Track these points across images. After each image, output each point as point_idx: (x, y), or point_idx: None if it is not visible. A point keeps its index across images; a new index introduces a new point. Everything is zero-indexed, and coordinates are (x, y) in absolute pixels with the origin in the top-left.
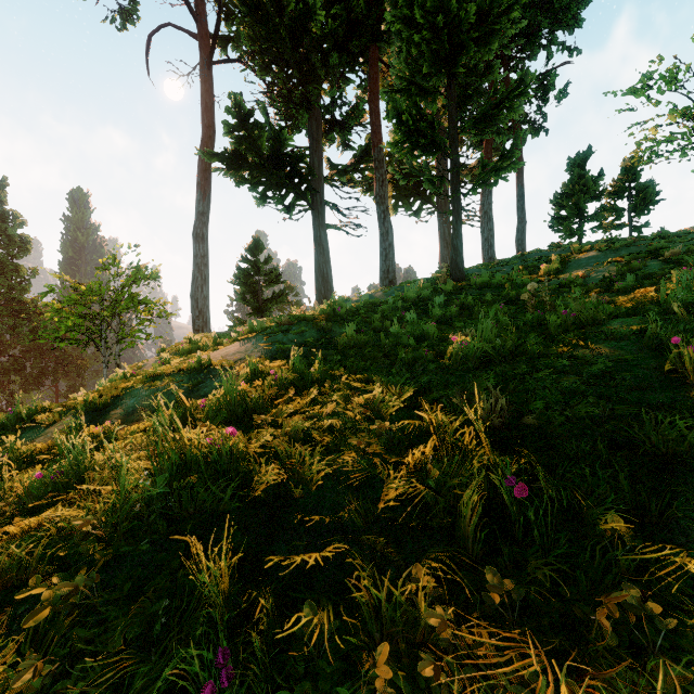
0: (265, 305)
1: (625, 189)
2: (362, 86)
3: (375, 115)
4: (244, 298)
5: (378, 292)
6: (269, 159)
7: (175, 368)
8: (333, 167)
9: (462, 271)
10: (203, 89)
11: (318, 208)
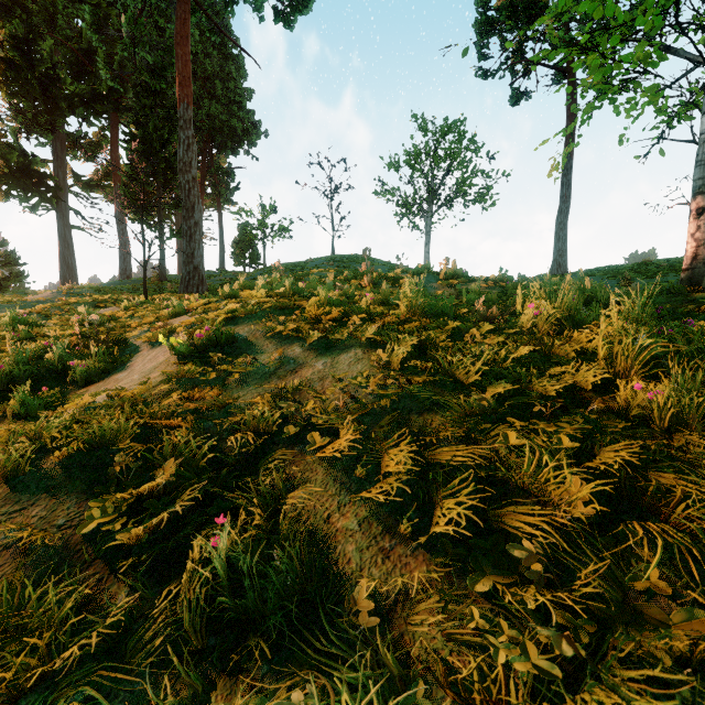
0: (1, 282)
1: (247, 249)
2: (105, 129)
3: (116, 162)
4: None
5: (117, 282)
6: (17, 169)
7: (18, 300)
8: (76, 177)
9: (165, 276)
10: None
11: (63, 212)
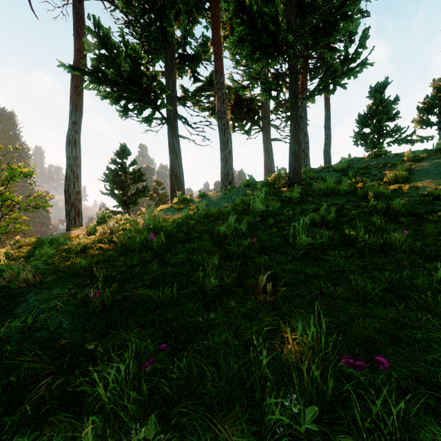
0: (130, 198)
1: (437, 105)
2: (207, 27)
3: (217, 46)
4: (113, 193)
5: (219, 193)
6: (128, 77)
7: None
8: (186, 92)
9: (300, 176)
10: (74, 18)
11: (172, 122)
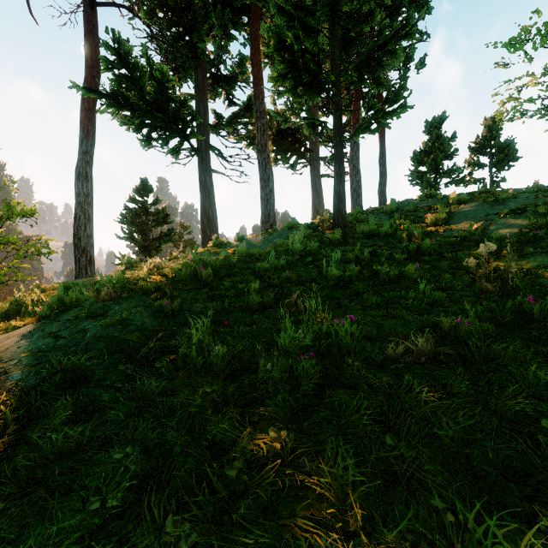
0: (153, 243)
1: (487, 146)
2: (245, 44)
3: (257, 68)
4: (132, 237)
5: (259, 236)
6: (152, 101)
7: None
8: (219, 119)
9: (345, 218)
10: (85, 28)
11: (203, 154)
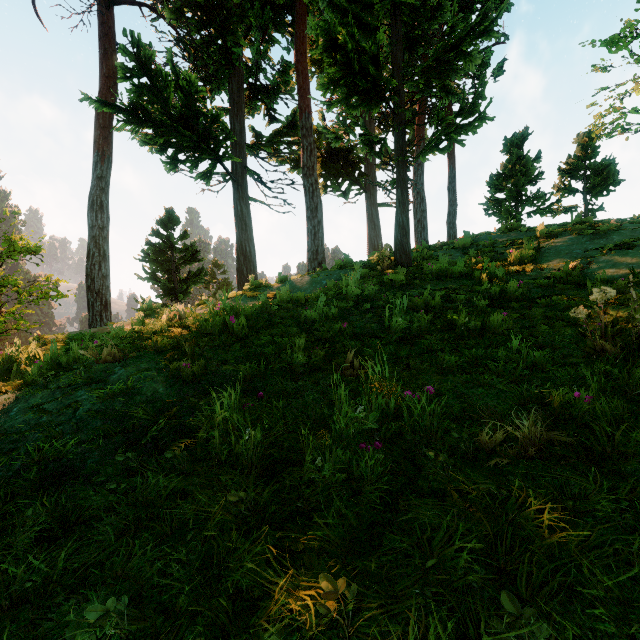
0: (180, 285)
1: (581, 167)
2: (289, 49)
3: (303, 77)
4: (155, 277)
5: (306, 277)
6: (178, 117)
7: None
8: (258, 137)
9: (409, 255)
10: (100, 31)
11: (239, 179)
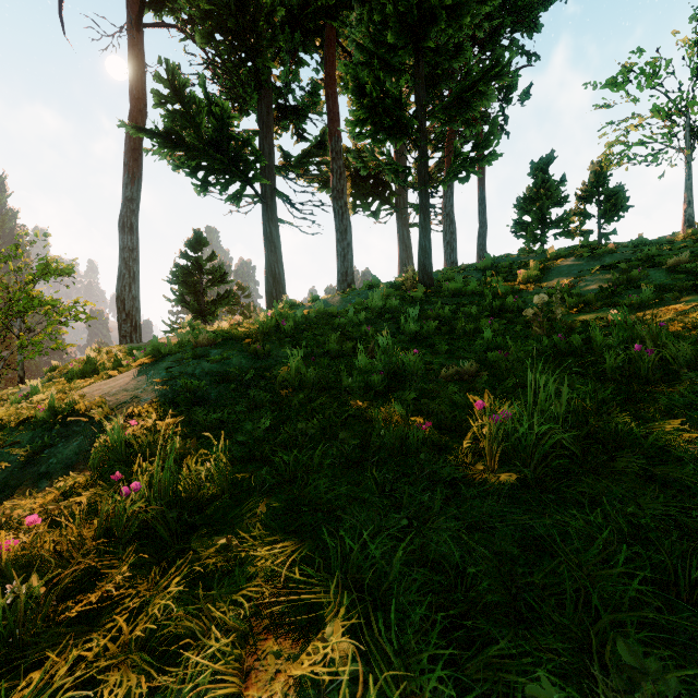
0: (208, 307)
1: (595, 193)
2: (318, 70)
3: (332, 101)
4: (183, 300)
5: (336, 297)
6: (210, 141)
7: (15, 416)
8: (286, 158)
9: (431, 276)
10: (131, 54)
11: (269, 201)
